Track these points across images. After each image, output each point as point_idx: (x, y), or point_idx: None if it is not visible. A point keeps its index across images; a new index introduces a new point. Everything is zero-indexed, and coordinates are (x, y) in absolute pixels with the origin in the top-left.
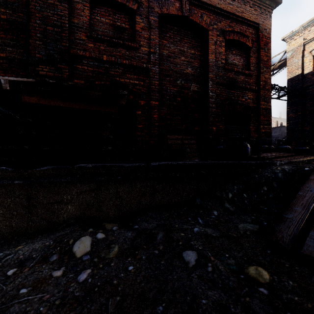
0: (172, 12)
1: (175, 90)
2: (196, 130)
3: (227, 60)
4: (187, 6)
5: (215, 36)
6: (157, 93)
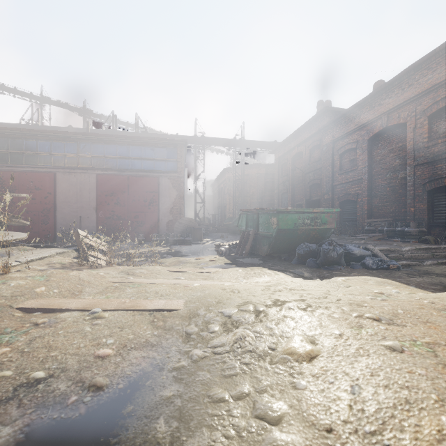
0: (376, 131)
1: (385, 183)
2: (403, 212)
3: (438, 132)
4: (385, 119)
5: (413, 123)
6: (366, 192)
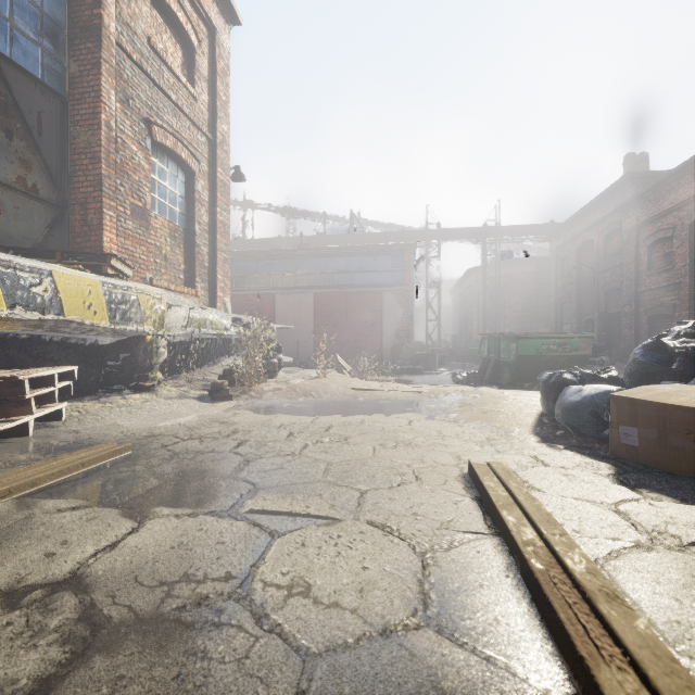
0: None
1: None
2: None
3: None
4: None
5: None
6: (686, 303)
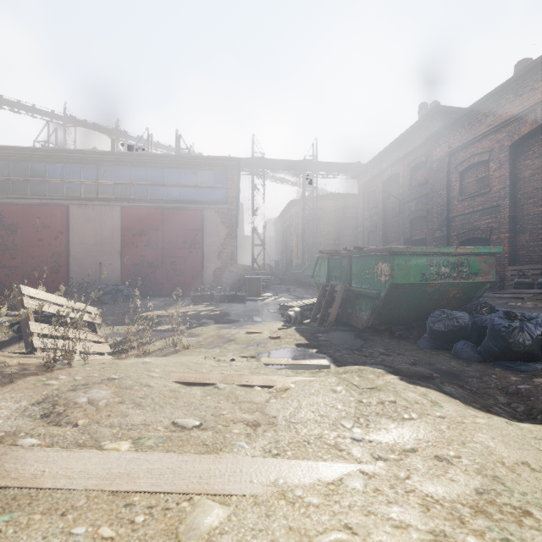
0: (524, 132)
1: (541, 210)
2: None
3: None
4: None
5: None
6: (506, 226)
